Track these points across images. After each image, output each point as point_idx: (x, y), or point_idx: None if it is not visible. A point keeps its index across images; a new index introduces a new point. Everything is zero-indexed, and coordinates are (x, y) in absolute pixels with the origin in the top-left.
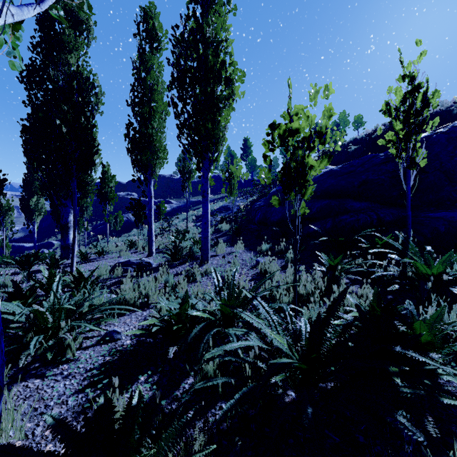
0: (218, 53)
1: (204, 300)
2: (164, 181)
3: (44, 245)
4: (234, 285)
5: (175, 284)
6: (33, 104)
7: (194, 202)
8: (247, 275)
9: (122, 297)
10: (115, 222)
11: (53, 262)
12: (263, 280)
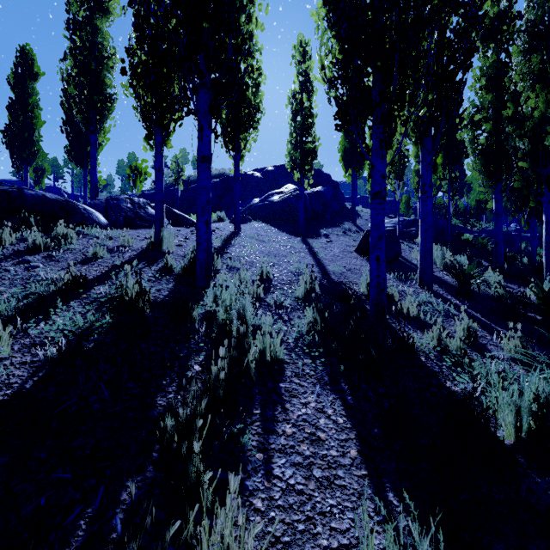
0: None
1: None
2: None
3: None
4: None
5: None
6: None
7: None
8: None
9: None
10: None
11: None
12: None
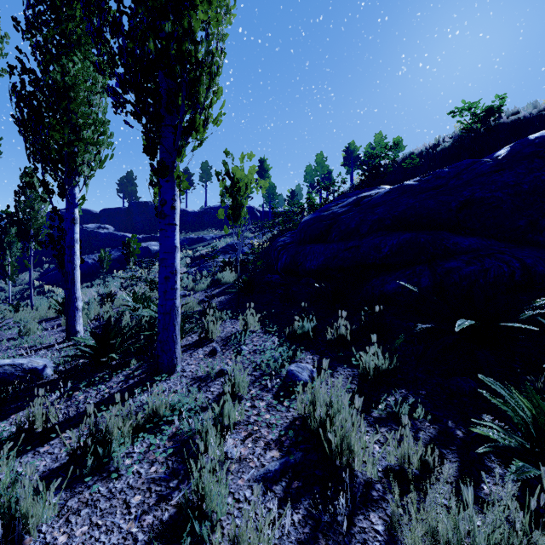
0: None
1: None
2: (153, 210)
3: None
4: None
5: None
6: None
7: (193, 239)
8: (266, 439)
9: None
10: None
11: None
12: None
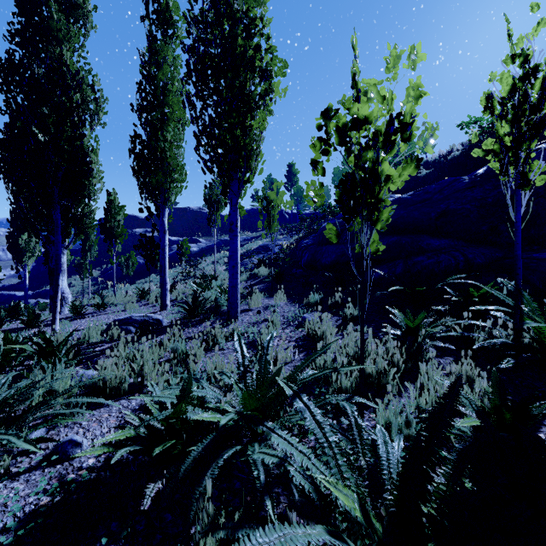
0: (251, 33)
1: (219, 387)
2: (191, 215)
3: (41, 294)
4: (267, 363)
5: (186, 354)
6: (11, 111)
7: (227, 241)
8: (289, 340)
9: (100, 377)
10: (126, 265)
11: (30, 319)
12: (311, 356)
